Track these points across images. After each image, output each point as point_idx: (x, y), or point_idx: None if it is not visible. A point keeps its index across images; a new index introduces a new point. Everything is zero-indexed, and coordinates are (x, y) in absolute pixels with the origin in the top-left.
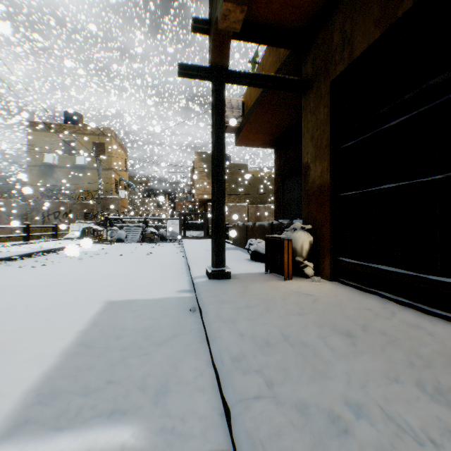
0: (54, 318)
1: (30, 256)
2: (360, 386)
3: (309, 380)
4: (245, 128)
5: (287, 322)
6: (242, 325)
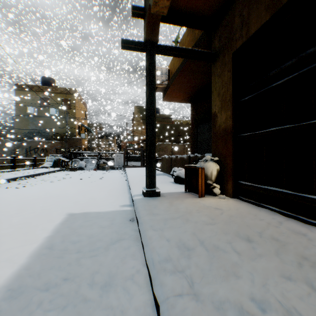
0: (28, 227)
1: (15, 180)
2: (262, 284)
3: (221, 279)
4: (170, 88)
5: (202, 230)
6: (169, 233)
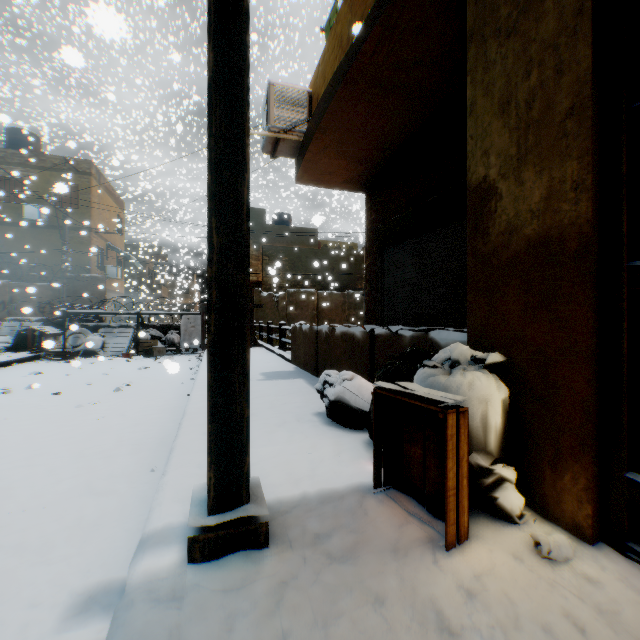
0: None
1: None
2: None
3: None
4: (314, 143)
5: None
6: None
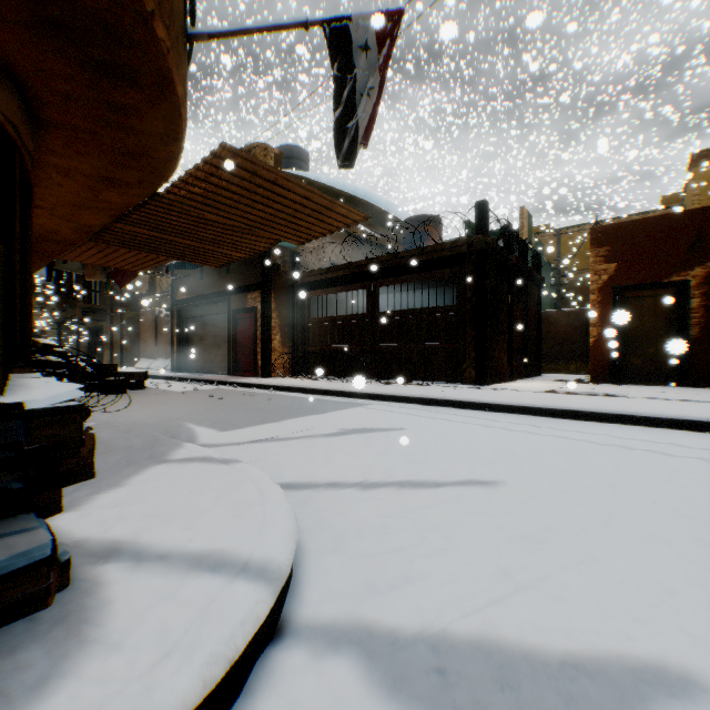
0: None
1: None
2: None
3: None
4: None
5: None
6: None
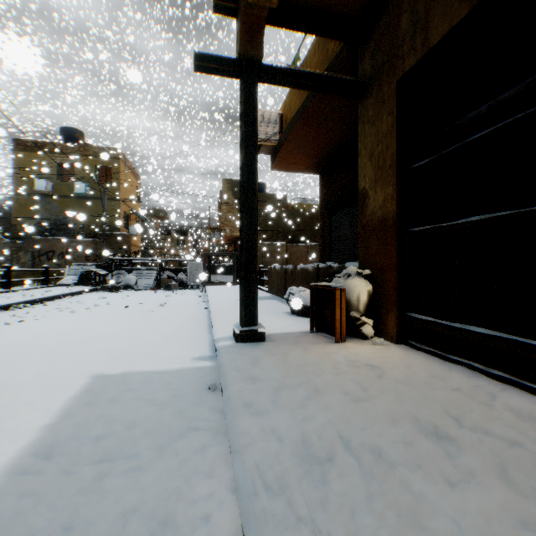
0: (11, 405)
1: (8, 309)
2: None
3: None
4: (284, 148)
5: (347, 413)
6: (281, 422)
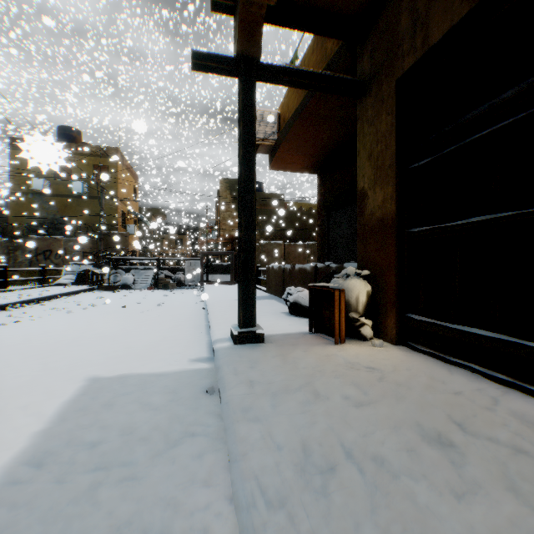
0: (5, 409)
1: (4, 309)
2: None
3: None
4: (282, 147)
5: (347, 419)
6: (281, 428)
